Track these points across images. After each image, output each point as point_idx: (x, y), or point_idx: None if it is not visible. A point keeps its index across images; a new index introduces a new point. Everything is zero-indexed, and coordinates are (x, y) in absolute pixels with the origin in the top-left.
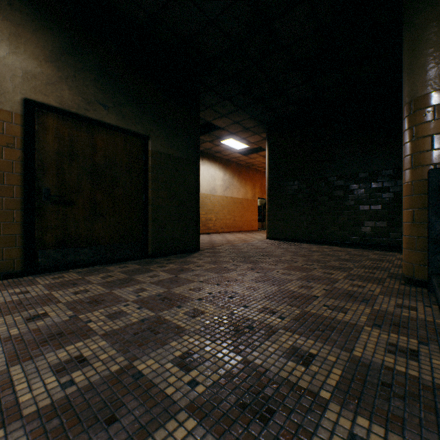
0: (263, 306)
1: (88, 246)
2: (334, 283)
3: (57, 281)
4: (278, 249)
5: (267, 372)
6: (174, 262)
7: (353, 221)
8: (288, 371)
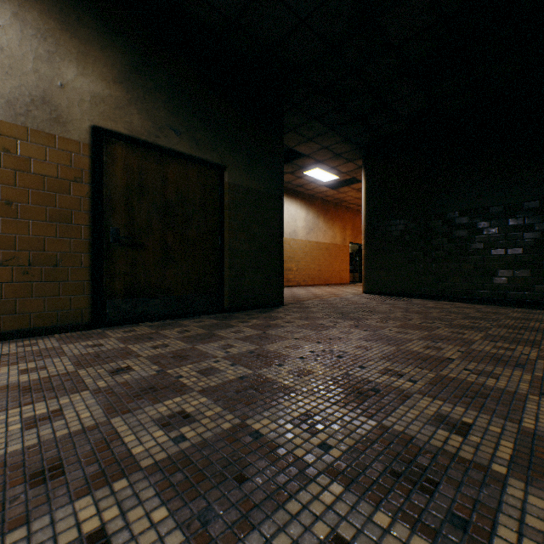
0: (384, 368)
1: (158, 296)
2: (470, 344)
3: (129, 335)
4: (381, 304)
5: (413, 440)
6: (257, 318)
7: (482, 270)
8: (441, 440)
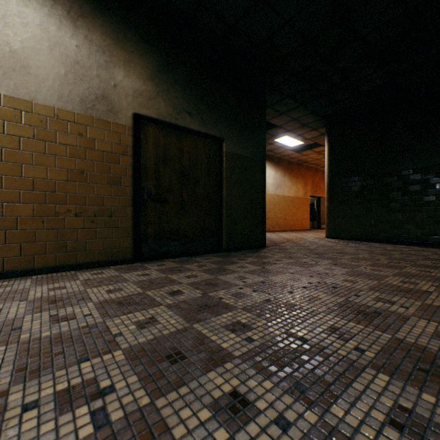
0: (375, 297)
1: (177, 239)
2: None
3: (163, 267)
4: (347, 247)
5: (426, 349)
6: (251, 256)
7: (435, 219)
8: None
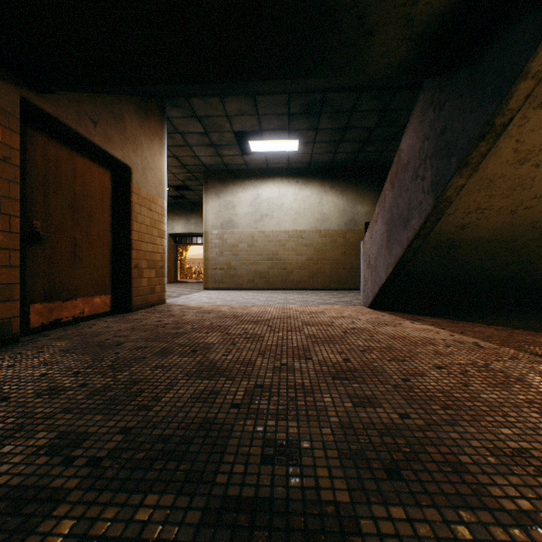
0: None
1: None
2: None
3: None
4: None
5: None
6: None
7: None
8: None
